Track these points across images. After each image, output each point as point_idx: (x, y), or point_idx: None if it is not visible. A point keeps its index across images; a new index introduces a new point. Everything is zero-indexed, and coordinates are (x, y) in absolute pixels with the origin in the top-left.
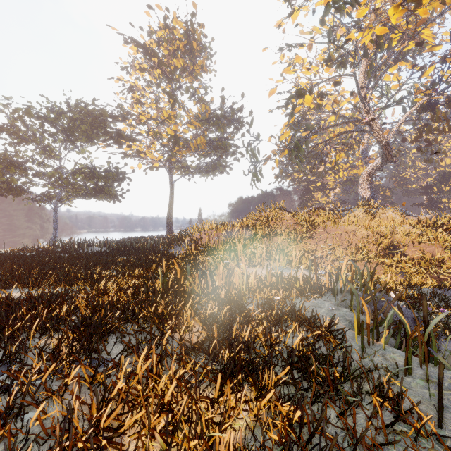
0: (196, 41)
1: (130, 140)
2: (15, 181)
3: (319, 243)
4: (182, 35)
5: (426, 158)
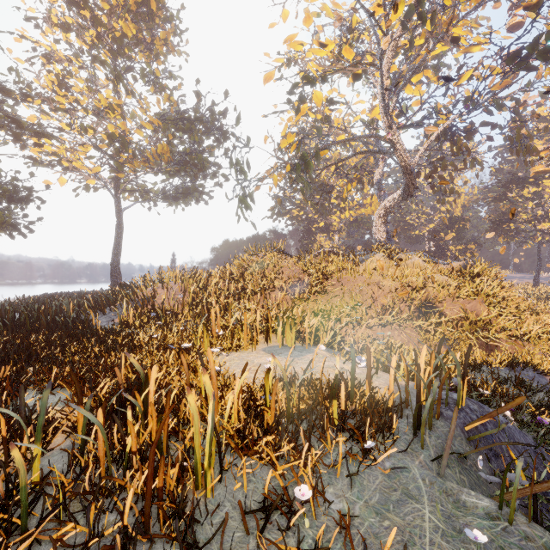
0: (156, 2)
1: (36, 134)
2: None
3: (333, 300)
4: None
5: (439, 199)
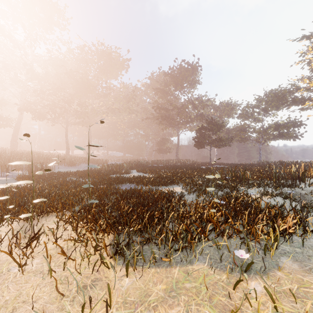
0: None
1: (300, 102)
2: (243, 136)
3: None
4: None
5: None
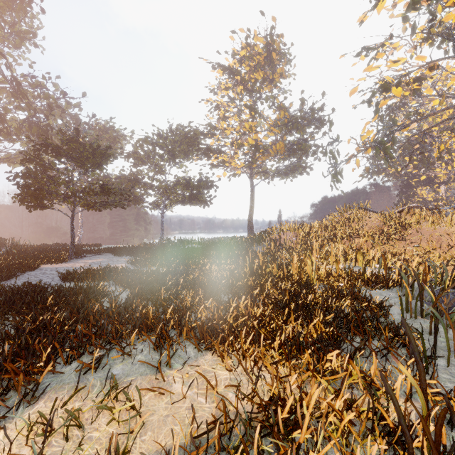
0: (275, 51)
1: (217, 153)
2: (138, 193)
3: (411, 246)
4: (262, 49)
5: None
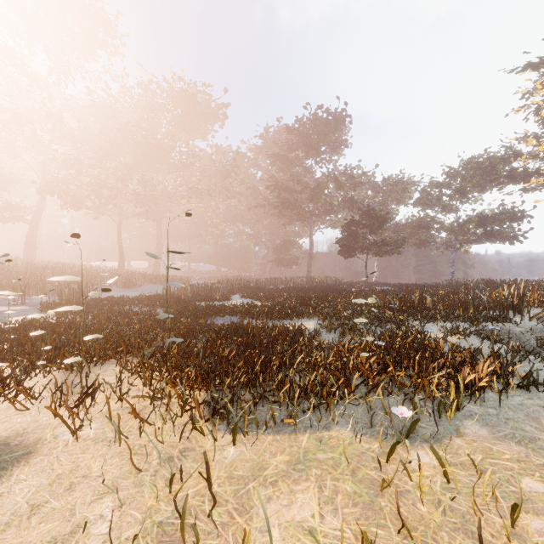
0: None
1: (522, 178)
2: (423, 237)
3: None
4: None
5: None
